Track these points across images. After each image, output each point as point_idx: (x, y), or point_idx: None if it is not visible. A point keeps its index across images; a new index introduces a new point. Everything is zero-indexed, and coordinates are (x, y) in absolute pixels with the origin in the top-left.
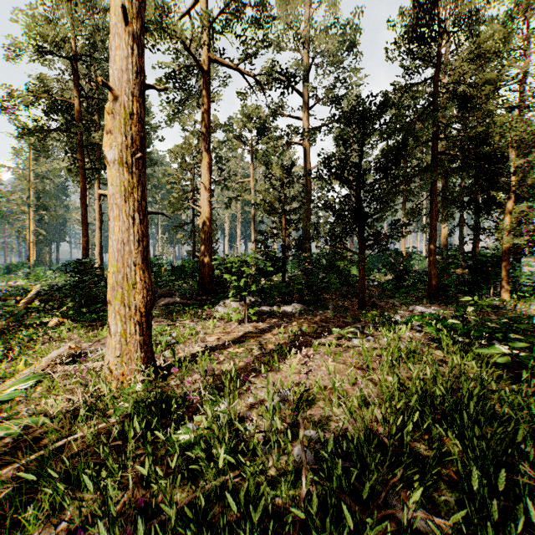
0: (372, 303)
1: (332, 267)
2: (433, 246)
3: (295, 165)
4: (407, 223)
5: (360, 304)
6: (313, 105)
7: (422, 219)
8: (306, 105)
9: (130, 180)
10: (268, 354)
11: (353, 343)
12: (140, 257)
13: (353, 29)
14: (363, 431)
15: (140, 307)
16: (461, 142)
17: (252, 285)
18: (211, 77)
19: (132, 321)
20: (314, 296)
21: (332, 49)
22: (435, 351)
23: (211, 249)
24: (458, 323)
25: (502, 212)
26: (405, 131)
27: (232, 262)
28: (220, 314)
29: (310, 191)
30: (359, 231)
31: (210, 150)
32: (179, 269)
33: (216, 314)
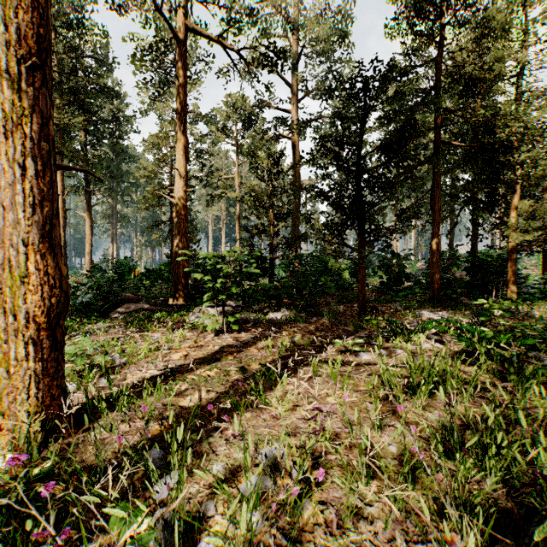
0: (372, 307)
1: (323, 270)
2: (436, 244)
3: (283, 165)
4: (413, 216)
5: (360, 309)
6: (303, 97)
7: (411, 223)
8: (295, 97)
9: (17, 103)
10: (251, 378)
11: (361, 358)
12: (35, 231)
13: (344, 18)
14: (424, 545)
15: (36, 314)
16: (463, 132)
17: (233, 286)
18: (191, 63)
19: (21, 338)
20: (307, 300)
21: (323, 36)
22: (469, 368)
23: (187, 247)
24: (487, 330)
25: (508, 208)
26: (408, 115)
27: (207, 257)
28: (193, 323)
29: (299, 189)
30: (358, 224)
31: (185, 131)
32: (154, 272)
33: (188, 323)
